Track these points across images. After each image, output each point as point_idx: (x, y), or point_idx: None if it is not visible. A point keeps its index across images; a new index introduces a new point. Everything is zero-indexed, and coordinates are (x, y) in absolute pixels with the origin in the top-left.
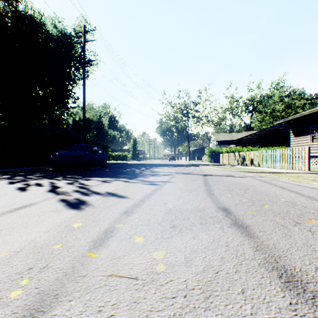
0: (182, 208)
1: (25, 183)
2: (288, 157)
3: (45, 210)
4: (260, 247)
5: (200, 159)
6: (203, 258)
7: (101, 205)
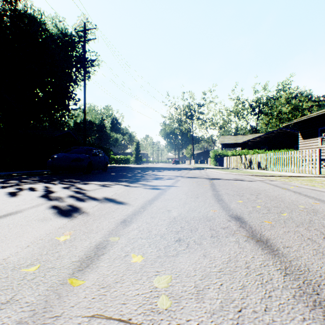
0: (188, 216)
1: (18, 187)
2: (298, 160)
3: (31, 219)
4: (289, 269)
5: (205, 163)
6: (219, 286)
7: (96, 213)
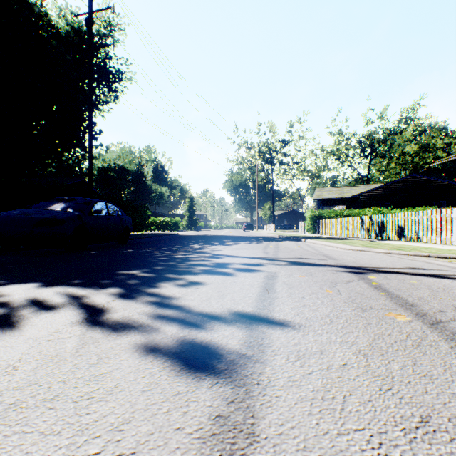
0: None
1: None
2: None
3: None
4: None
5: (291, 228)
6: None
7: None
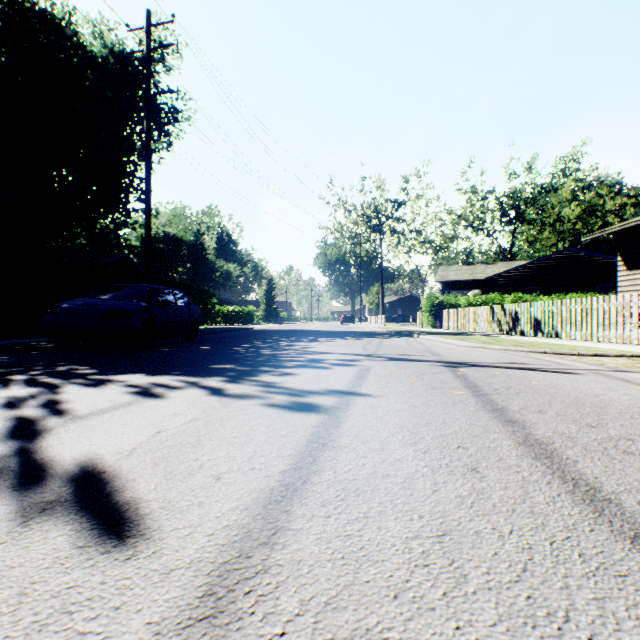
0: None
1: None
2: None
3: None
4: None
5: (407, 321)
6: None
7: None
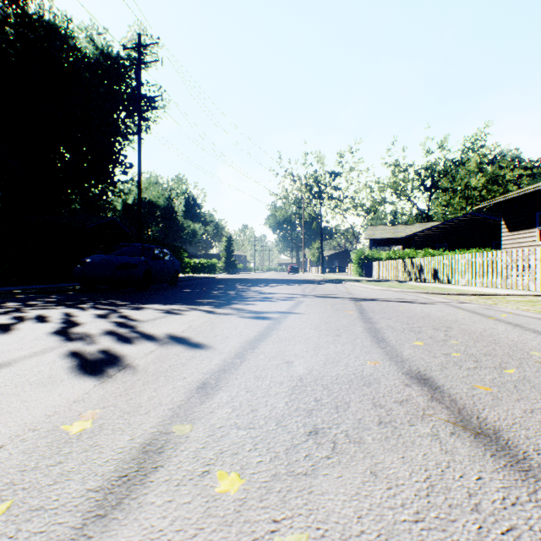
0: (326, 375)
1: (16, 315)
2: (504, 267)
3: (24, 382)
4: None
5: (342, 271)
6: None
7: (151, 367)
